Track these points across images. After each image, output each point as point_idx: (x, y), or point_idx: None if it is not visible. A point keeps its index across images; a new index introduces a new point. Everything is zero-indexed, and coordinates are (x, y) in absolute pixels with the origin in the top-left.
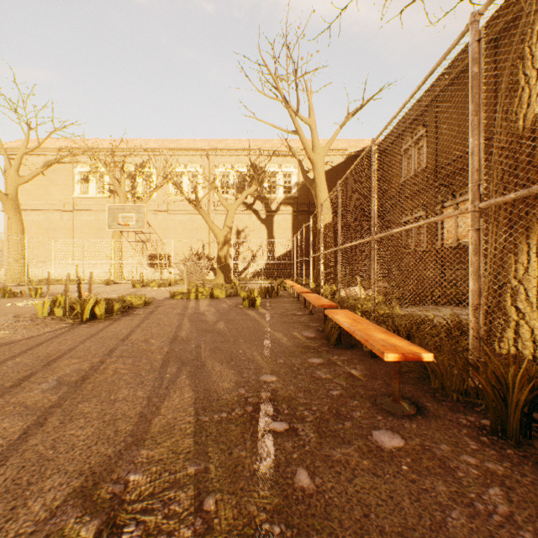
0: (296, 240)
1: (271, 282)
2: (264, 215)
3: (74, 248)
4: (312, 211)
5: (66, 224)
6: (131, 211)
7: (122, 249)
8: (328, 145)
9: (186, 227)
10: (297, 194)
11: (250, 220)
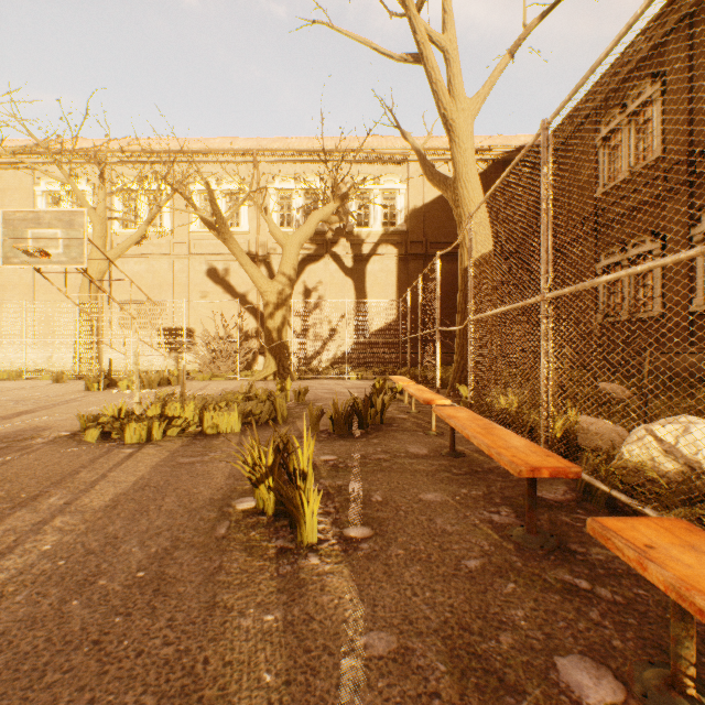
0: (404, 305)
1: (363, 375)
2: (350, 262)
3: (36, 318)
4: (431, 255)
5: (23, 279)
6: (54, 224)
7: (98, 317)
8: (482, 93)
9: (219, 282)
10: (405, 227)
11: (327, 271)
